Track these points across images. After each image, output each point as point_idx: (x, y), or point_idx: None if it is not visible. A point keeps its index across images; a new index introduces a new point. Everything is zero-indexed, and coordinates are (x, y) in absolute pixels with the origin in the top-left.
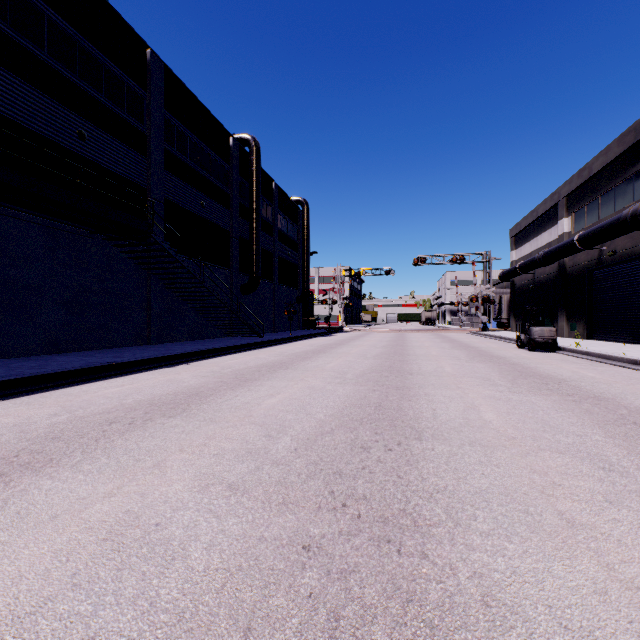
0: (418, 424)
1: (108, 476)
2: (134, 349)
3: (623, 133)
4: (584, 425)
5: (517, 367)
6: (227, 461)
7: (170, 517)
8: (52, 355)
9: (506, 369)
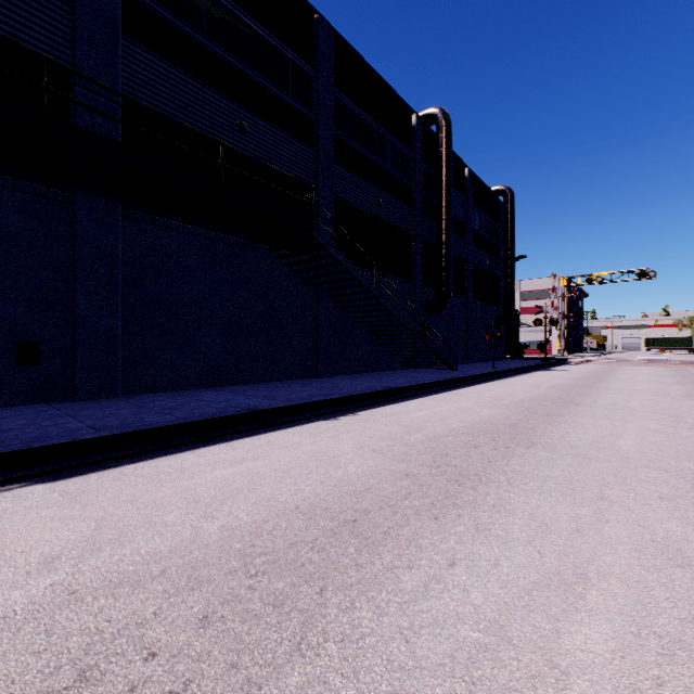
0: None
1: None
2: (296, 384)
3: None
4: None
5: None
6: None
7: None
8: (208, 389)
9: None
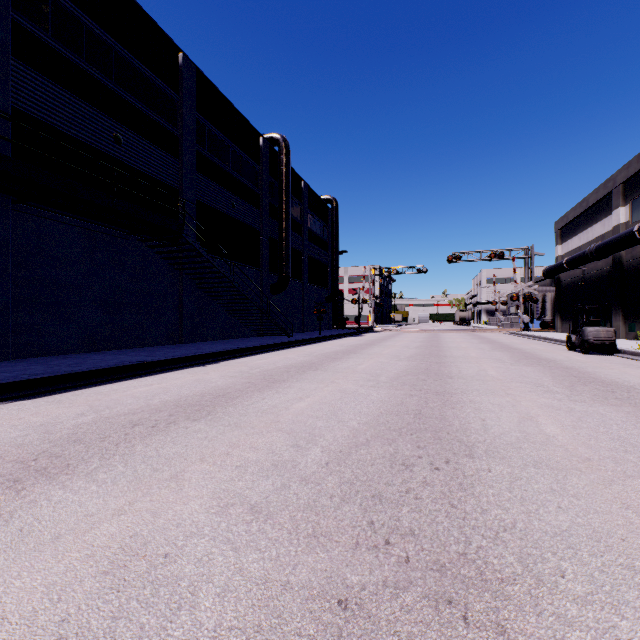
0: (467, 437)
1: (122, 488)
2: (166, 348)
3: None
4: None
5: (572, 371)
6: (250, 475)
7: (181, 546)
8: (90, 353)
9: (559, 374)
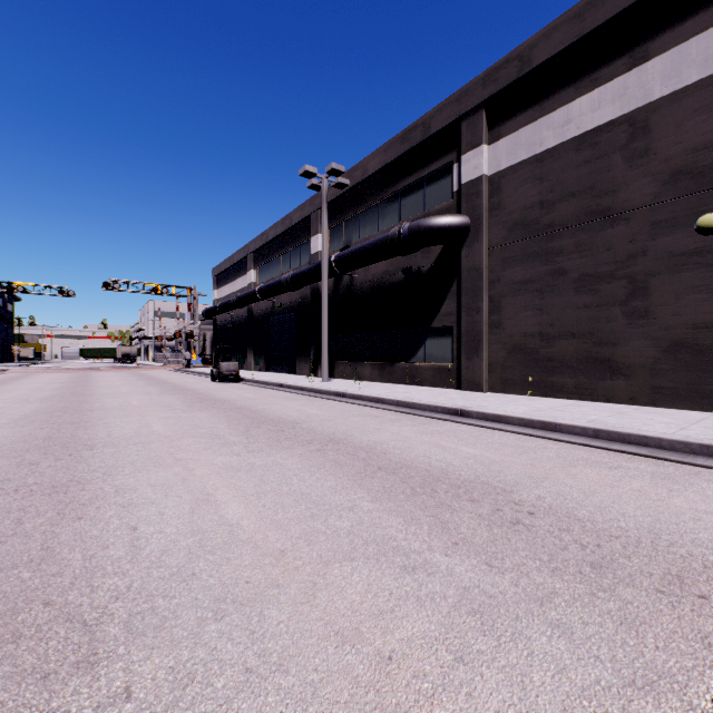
0: (92, 442)
1: None
2: None
3: (285, 217)
4: (220, 422)
5: (201, 396)
6: None
7: None
8: None
9: (191, 398)
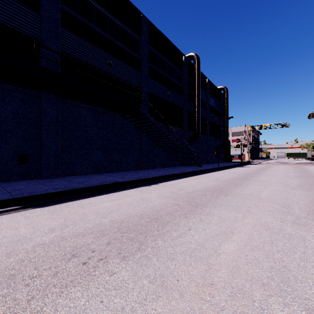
0: None
1: None
2: (133, 172)
3: None
4: None
5: None
6: None
7: None
8: (96, 174)
9: None
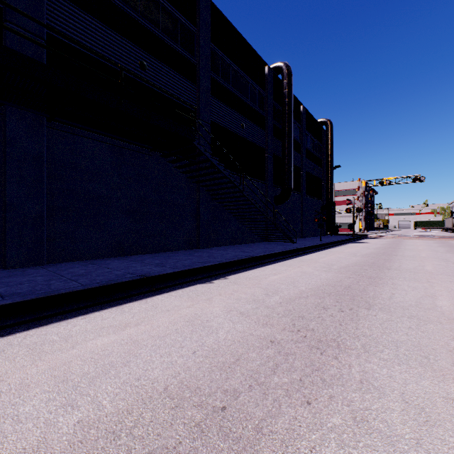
0: None
1: None
2: (183, 254)
3: None
4: None
5: None
6: None
7: None
8: (116, 258)
9: None
